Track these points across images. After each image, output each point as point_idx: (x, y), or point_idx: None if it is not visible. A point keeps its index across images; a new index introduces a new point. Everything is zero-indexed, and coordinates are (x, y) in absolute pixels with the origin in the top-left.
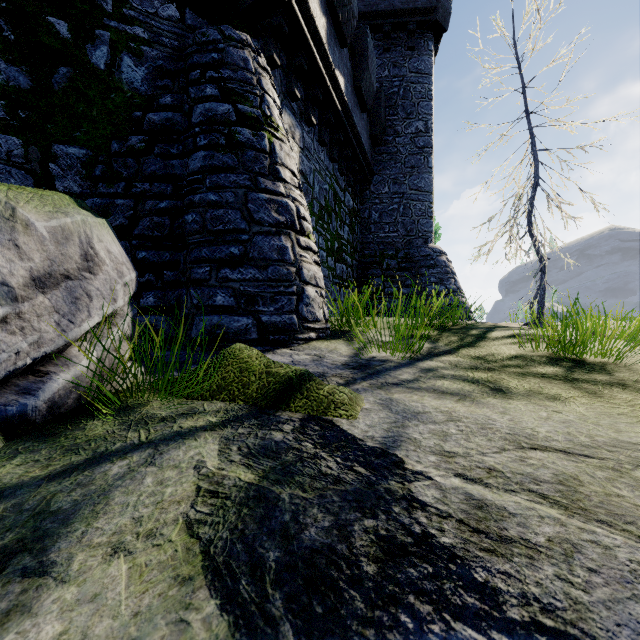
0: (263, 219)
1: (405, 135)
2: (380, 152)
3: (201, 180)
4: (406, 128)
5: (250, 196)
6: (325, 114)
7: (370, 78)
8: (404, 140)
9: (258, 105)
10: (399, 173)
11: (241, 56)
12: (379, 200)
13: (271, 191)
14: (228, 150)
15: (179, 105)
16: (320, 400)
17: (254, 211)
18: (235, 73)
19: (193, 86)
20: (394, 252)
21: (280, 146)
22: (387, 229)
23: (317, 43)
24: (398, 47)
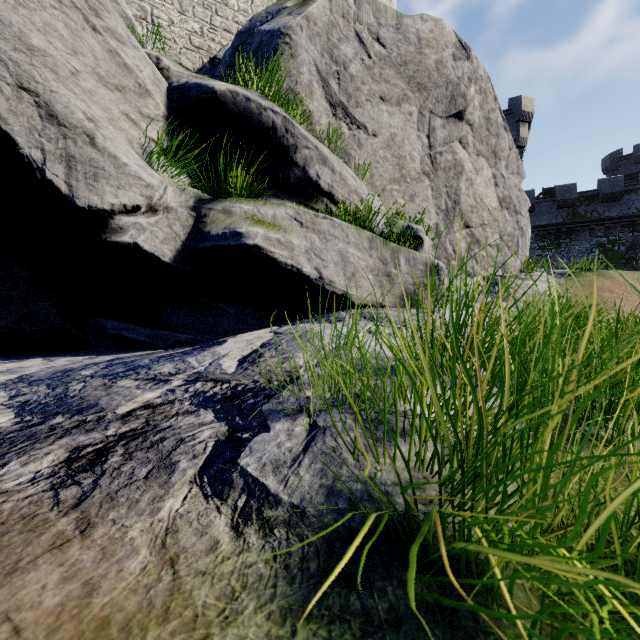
0: None
1: None
2: None
3: None
4: None
5: None
6: None
7: None
8: None
9: None
10: None
11: None
12: None
13: None
14: None
15: (633, 253)
16: None
17: None
18: None
19: (637, 249)
20: None
21: None
22: None
23: None
24: None
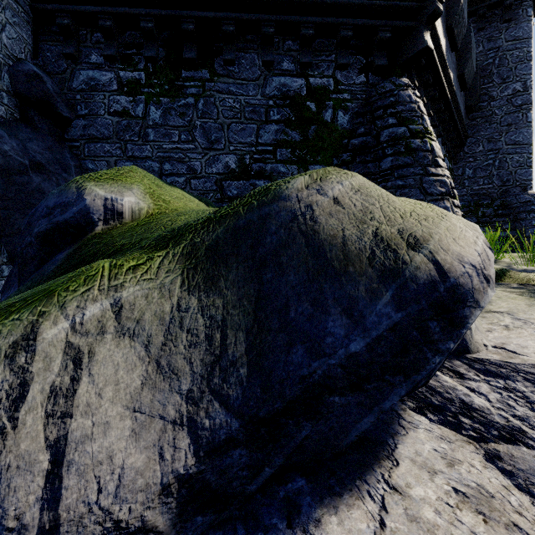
0: (433, 192)
1: (501, 98)
2: (474, 118)
3: (390, 174)
4: (502, 92)
5: (424, 179)
6: (437, 104)
7: (471, 63)
8: (499, 103)
9: (420, 123)
10: (494, 132)
11: (407, 95)
12: (473, 158)
13: (435, 174)
14: (406, 154)
15: (368, 132)
16: (521, 278)
17: (427, 188)
18: (405, 107)
19: (378, 120)
20: (489, 201)
21: (435, 145)
22: (481, 182)
23: (440, 60)
24: (493, 23)
